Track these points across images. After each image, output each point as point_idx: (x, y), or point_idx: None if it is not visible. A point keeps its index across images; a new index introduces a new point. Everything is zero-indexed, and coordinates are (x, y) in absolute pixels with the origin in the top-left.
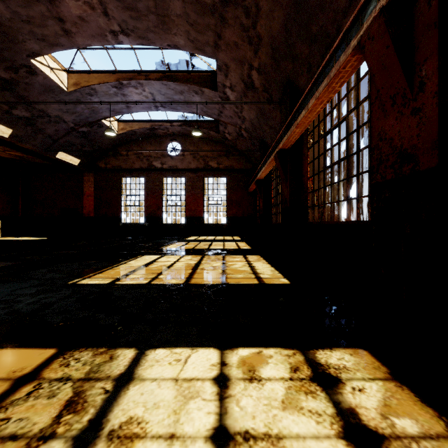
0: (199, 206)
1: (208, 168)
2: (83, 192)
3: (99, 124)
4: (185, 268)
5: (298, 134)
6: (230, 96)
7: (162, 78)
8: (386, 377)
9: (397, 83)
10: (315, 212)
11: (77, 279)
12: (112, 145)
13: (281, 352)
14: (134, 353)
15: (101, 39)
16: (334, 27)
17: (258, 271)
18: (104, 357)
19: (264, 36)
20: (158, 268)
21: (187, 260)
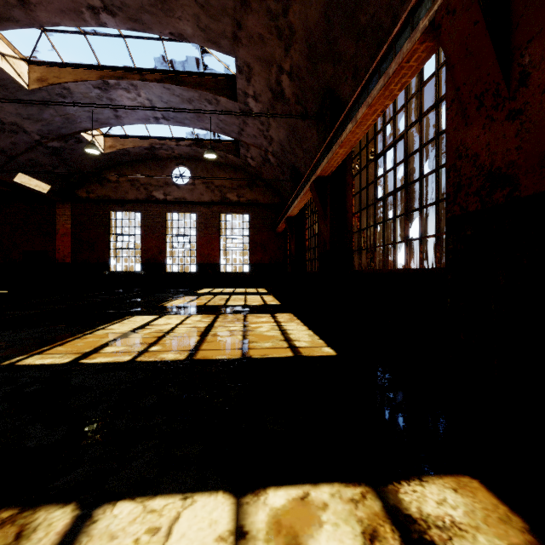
0: (214, 250)
1: (225, 201)
2: (56, 229)
3: (76, 139)
4: (190, 334)
5: (342, 156)
6: (254, 108)
7: (163, 80)
8: (529, 543)
9: (488, 76)
10: (362, 257)
11: (19, 357)
12: (96, 167)
13: (342, 493)
14: (70, 519)
15: (75, 17)
16: (390, 17)
17: (292, 336)
18: (5, 534)
19: (298, 28)
20: (151, 335)
21: (194, 321)
